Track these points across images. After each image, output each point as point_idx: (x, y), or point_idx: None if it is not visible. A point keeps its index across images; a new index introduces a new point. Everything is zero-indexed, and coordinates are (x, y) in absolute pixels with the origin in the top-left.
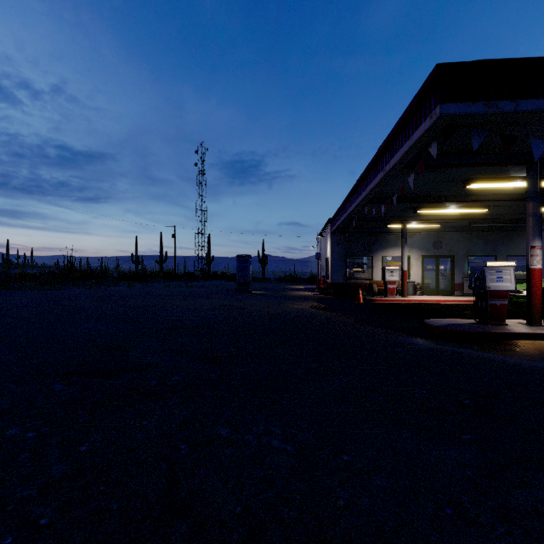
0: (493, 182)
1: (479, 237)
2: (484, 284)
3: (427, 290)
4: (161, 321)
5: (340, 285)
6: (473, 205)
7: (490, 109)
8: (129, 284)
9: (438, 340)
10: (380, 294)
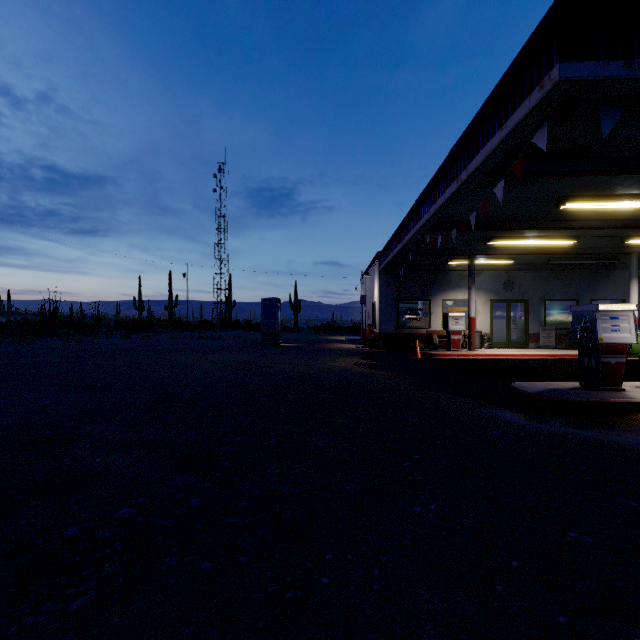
0: (595, 201)
1: (558, 277)
2: (594, 335)
3: (496, 341)
4: (147, 388)
5: (390, 335)
6: (559, 235)
7: (634, 71)
8: (126, 335)
9: (537, 414)
10: (439, 347)
